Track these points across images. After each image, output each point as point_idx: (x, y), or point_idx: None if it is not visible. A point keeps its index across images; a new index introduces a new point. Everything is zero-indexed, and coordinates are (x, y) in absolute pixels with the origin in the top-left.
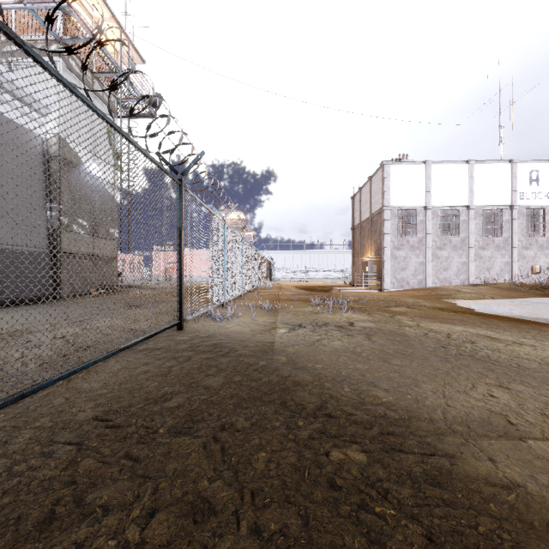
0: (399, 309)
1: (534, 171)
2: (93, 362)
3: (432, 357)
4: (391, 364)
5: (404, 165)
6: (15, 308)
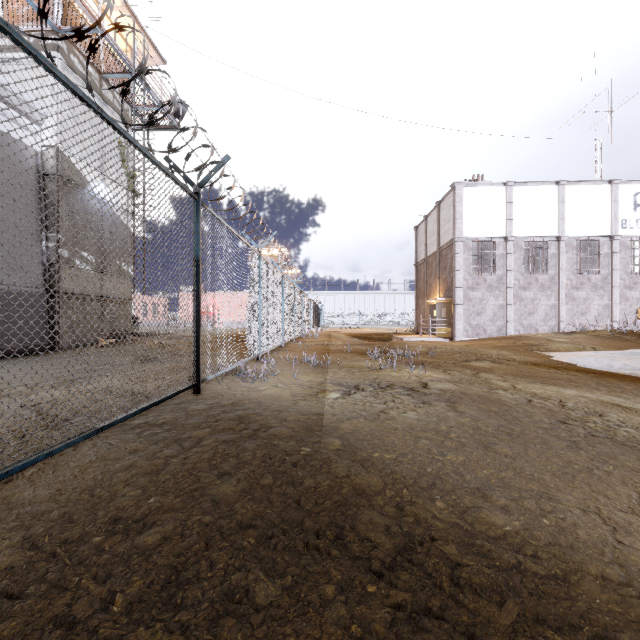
0: (481, 364)
1: (639, 194)
2: (45, 454)
3: (553, 440)
4: (497, 452)
5: (480, 188)
6: None
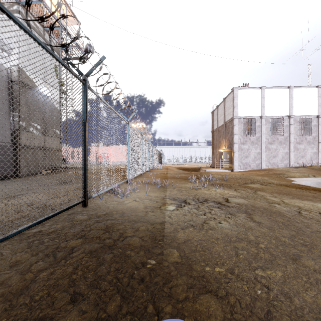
0: (255, 185)
1: None
2: None
3: None
4: (306, 267)
5: (247, 90)
6: None
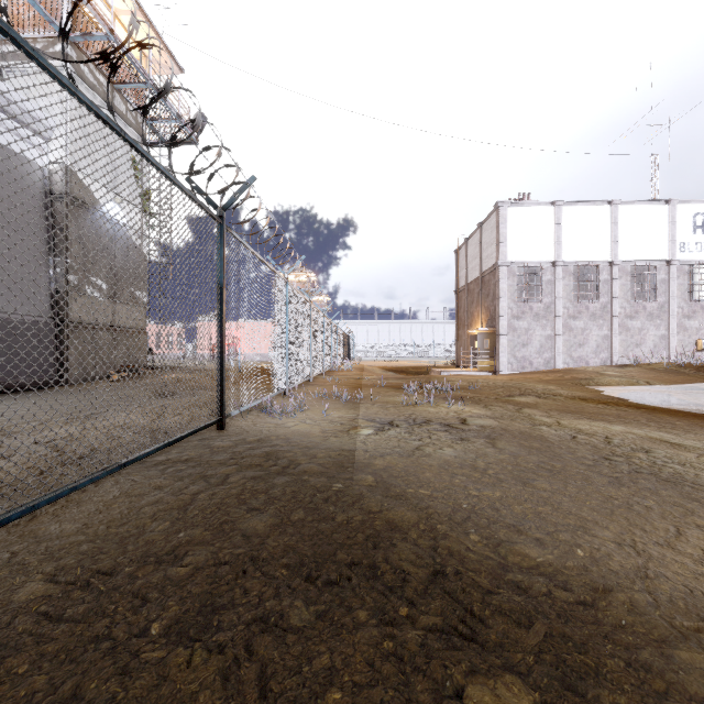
0: (525, 399)
1: (699, 215)
2: (70, 488)
3: (595, 476)
4: (536, 488)
5: (526, 208)
6: (2, 397)
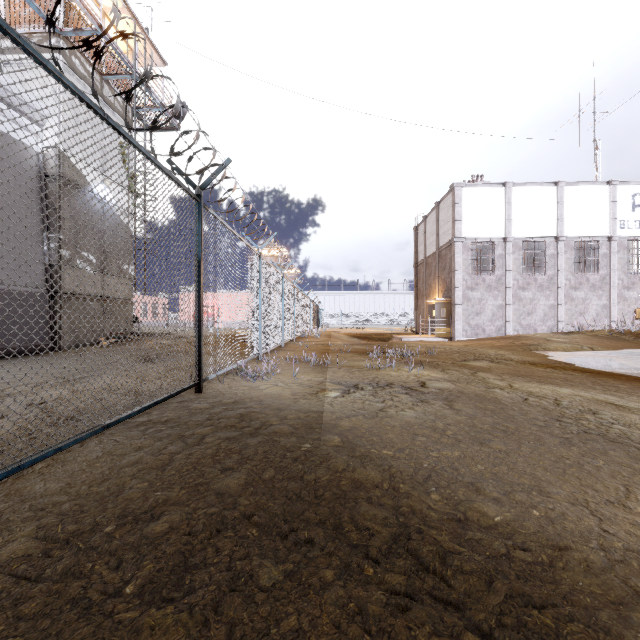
0: (480, 363)
1: (638, 195)
2: (54, 449)
3: (547, 437)
4: (492, 449)
5: (479, 188)
6: None
